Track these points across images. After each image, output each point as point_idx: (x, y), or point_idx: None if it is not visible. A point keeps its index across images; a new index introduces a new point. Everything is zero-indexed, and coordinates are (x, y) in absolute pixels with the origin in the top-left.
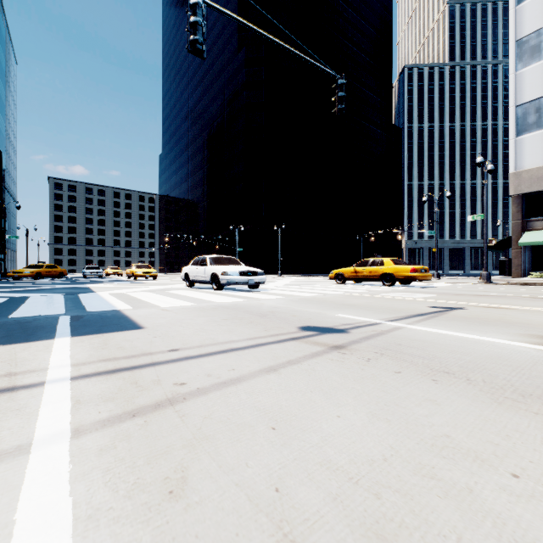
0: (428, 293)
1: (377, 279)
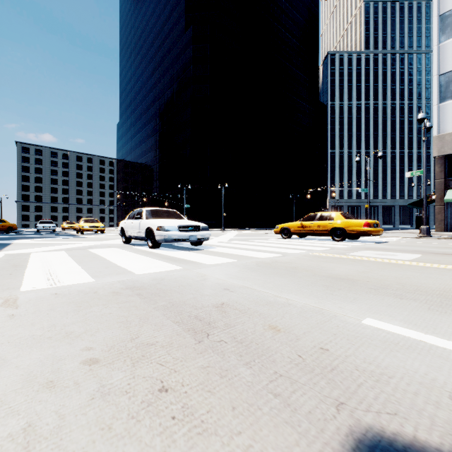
0: (401, 251)
1: (327, 234)
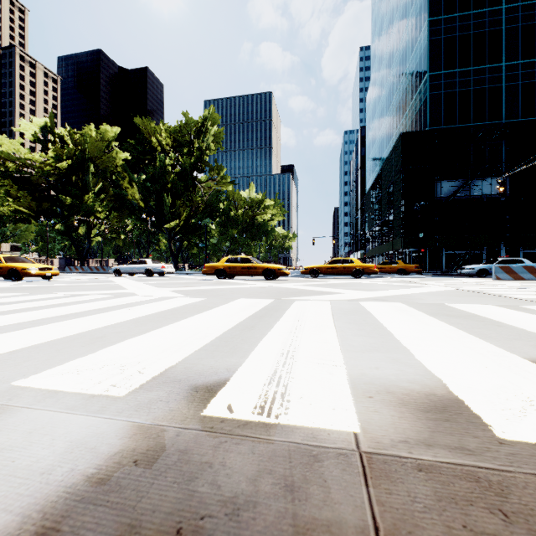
0: None
1: None
